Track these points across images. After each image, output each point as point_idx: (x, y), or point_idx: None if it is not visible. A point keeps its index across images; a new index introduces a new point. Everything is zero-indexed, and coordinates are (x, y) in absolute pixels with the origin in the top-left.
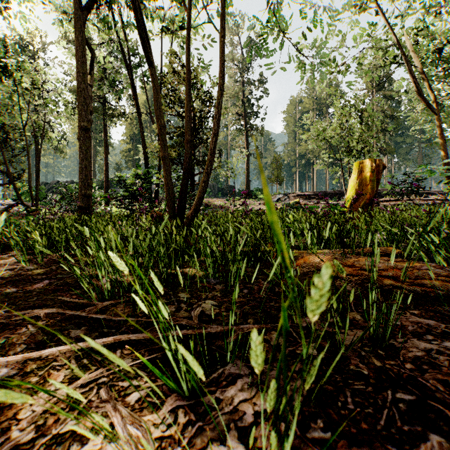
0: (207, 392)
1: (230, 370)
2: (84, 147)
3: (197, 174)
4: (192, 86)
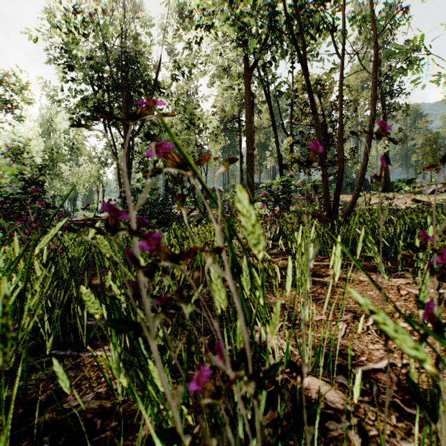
0: (393, 275)
1: (401, 273)
2: (250, 168)
3: (330, 174)
4: (325, 94)
